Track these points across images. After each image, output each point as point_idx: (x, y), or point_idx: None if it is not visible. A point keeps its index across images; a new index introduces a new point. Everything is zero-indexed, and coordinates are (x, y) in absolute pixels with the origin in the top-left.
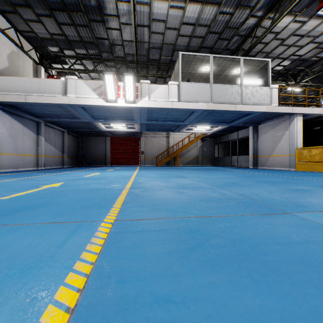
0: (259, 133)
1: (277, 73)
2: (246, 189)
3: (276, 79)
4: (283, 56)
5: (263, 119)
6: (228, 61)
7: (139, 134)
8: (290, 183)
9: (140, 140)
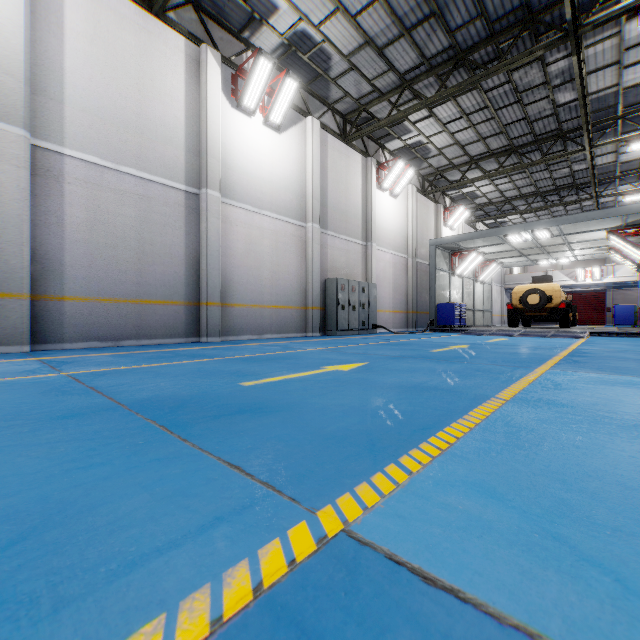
0: None
1: None
2: None
3: None
4: None
5: None
6: None
7: (602, 290)
8: None
9: (603, 295)
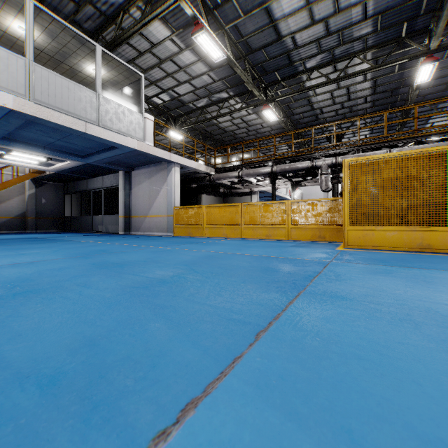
0: (133, 183)
1: (156, 107)
2: (10, 310)
3: (156, 117)
4: (162, 85)
5: (137, 163)
6: (74, 38)
7: None
8: (152, 263)
9: None
